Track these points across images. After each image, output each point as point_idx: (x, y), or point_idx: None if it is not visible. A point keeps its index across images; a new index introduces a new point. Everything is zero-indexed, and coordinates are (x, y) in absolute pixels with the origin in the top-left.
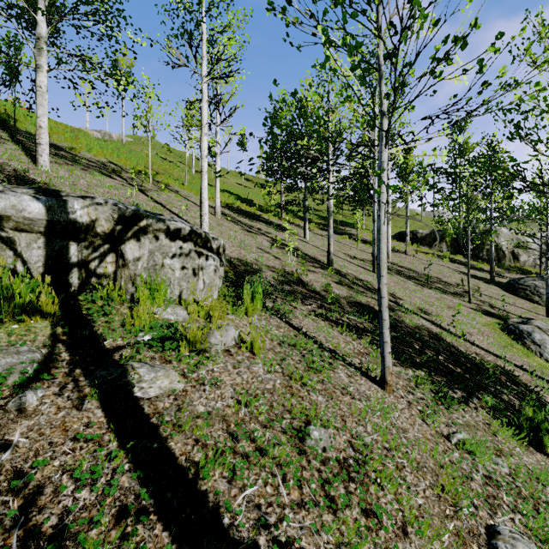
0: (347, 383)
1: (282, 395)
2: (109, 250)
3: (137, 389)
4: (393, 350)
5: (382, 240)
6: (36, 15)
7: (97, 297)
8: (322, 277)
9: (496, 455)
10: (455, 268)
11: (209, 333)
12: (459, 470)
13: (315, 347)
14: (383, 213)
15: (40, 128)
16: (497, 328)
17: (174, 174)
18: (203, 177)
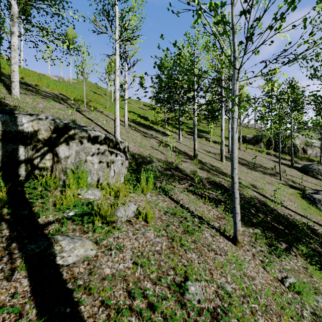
0: (211, 242)
1: (167, 254)
2: (47, 150)
3: (59, 258)
4: None
5: (234, 144)
6: (11, 0)
7: (37, 184)
8: (191, 165)
9: (315, 293)
10: (269, 158)
11: (116, 208)
12: (294, 309)
13: (188, 216)
14: (235, 125)
15: (13, 71)
16: (298, 196)
17: (101, 101)
18: (116, 102)
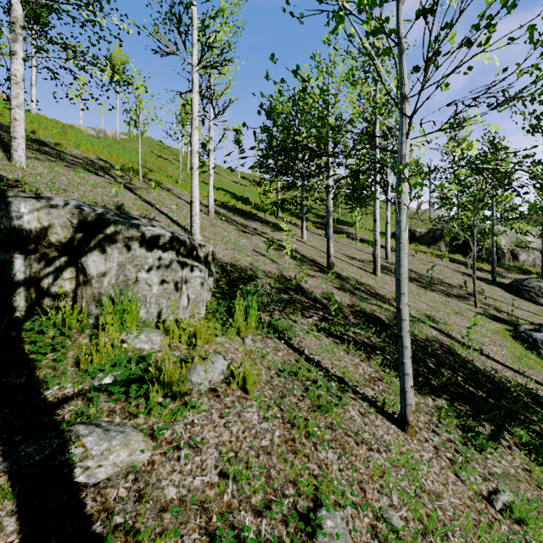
0: (361, 426)
1: (282, 455)
2: (66, 263)
3: (80, 471)
4: None
5: (402, 250)
6: None
7: (47, 325)
8: (323, 282)
9: None
10: (455, 269)
11: (191, 368)
12: None
13: (320, 377)
14: (404, 217)
15: (15, 120)
16: (507, 335)
17: (169, 172)
18: (194, 174)
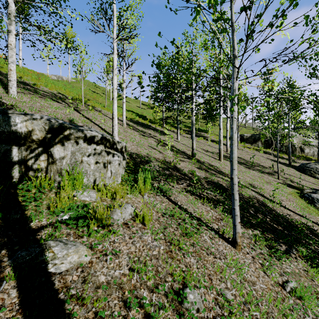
0: (210, 245)
1: (165, 259)
2: (42, 151)
3: (51, 266)
4: None
5: (234, 144)
6: None
7: (31, 186)
8: (189, 164)
9: (317, 298)
10: (267, 157)
11: (113, 211)
12: (296, 316)
13: (187, 217)
14: (235, 125)
15: (10, 70)
16: (297, 195)
17: (99, 101)
18: (114, 101)
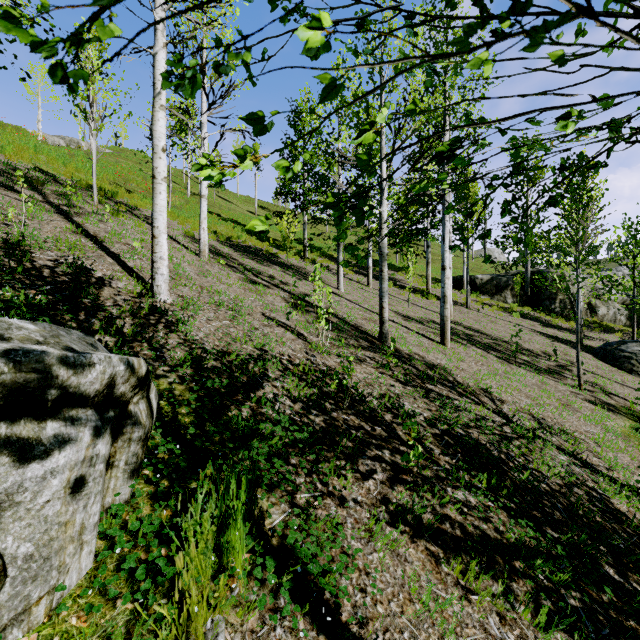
0: None
1: None
2: None
3: None
4: (594, 627)
5: None
6: None
7: None
8: (378, 371)
9: None
10: (530, 327)
11: None
12: None
13: None
14: None
15: None
16: None
17: None
18: (157, 187)
